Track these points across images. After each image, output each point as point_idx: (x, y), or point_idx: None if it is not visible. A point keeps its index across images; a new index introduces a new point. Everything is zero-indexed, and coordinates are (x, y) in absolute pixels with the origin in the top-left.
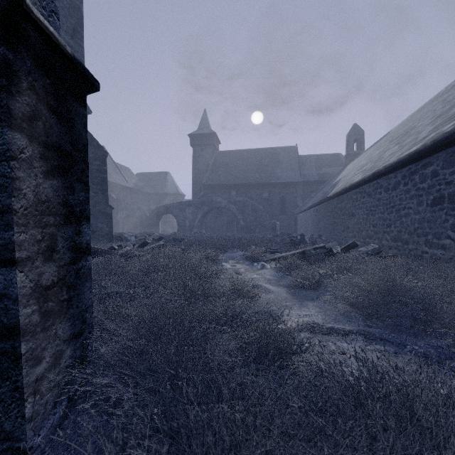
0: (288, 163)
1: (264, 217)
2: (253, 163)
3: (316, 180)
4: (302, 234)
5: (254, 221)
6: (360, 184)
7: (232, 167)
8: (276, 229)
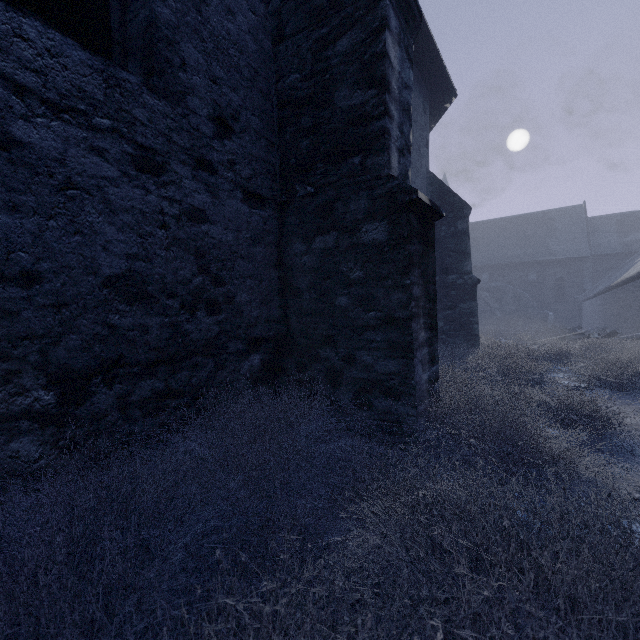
0: (570, 230)
1: (529, 306)
2: (513, 236)
3: (617, 252)
4: (578, 327)
5: (515, 311)
6: (633, 279)
7: (483, 243)
8: (547, 322)
